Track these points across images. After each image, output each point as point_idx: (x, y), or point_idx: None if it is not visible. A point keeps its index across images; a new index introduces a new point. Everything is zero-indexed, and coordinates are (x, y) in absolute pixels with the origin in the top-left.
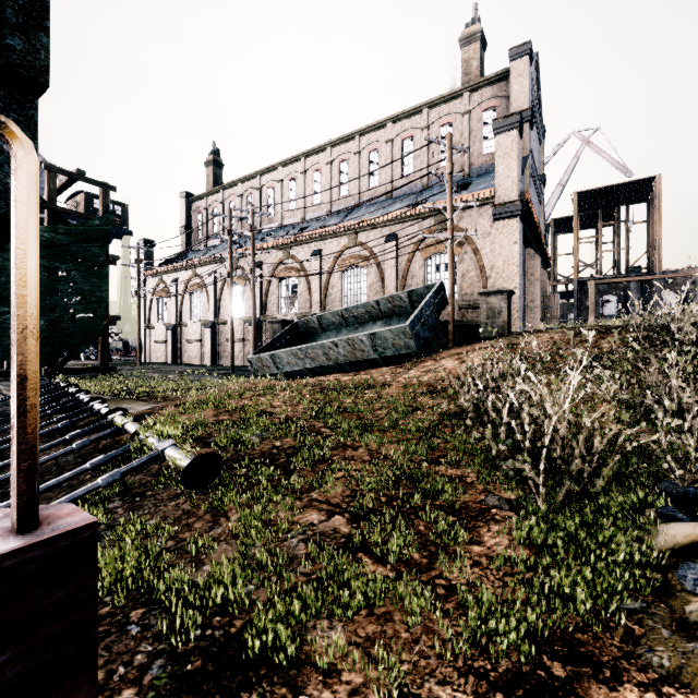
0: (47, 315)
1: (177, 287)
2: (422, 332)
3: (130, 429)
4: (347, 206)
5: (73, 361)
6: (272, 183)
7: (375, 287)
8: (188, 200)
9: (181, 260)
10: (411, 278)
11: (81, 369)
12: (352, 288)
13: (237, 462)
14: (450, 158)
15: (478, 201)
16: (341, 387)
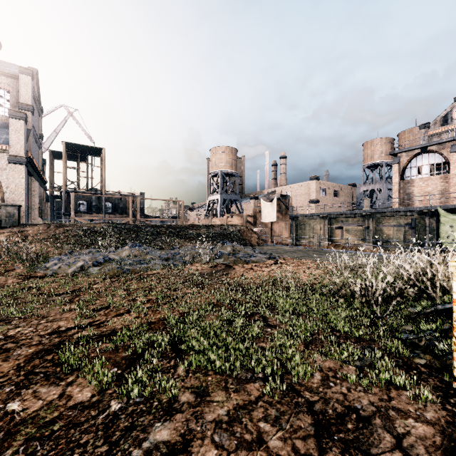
0: None
1: None
2: None
3: None
4: None
5: None
6: None
7: None
8: None
9: None
10: None
11: None
12: None
13: None
14: None
15: None
16: None
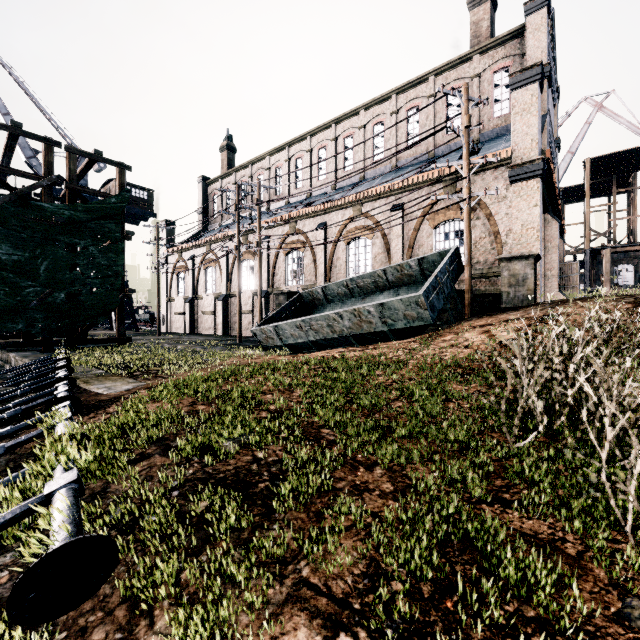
0: (67, 289)
1: (193, 263)
2: (437, 301)
3: (55, 433)
4: (351, 180)
5: (106, 331)
6: (280, 163)
7: (380, 258)
8: (204, 183)
9: (199, 238)
10: (418, 248)
11: (98, 339)
12: (357, 259)
13: (198, 487)
14: (467, 110)
15: (492, 163)
16: (348, 367)
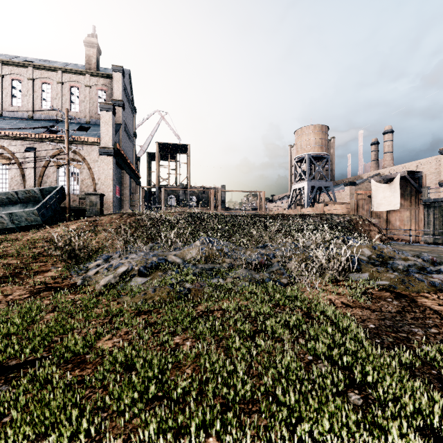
0: None
1: None
2: (47, 213)
3: None
4: None
5: None
6: None
7: (17, 179)
8: None
9: None
10: (47, 177)
11: None
12: None
13: None
14: (68, 122)
15: (91, 142)
16: None
